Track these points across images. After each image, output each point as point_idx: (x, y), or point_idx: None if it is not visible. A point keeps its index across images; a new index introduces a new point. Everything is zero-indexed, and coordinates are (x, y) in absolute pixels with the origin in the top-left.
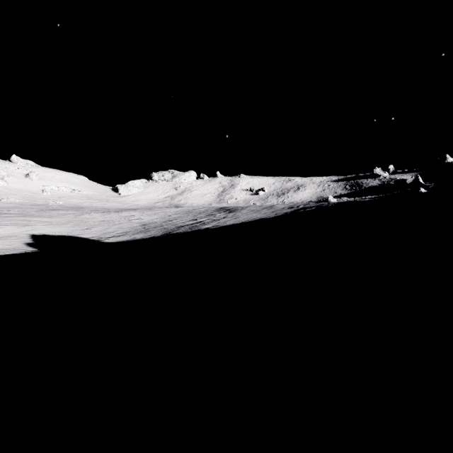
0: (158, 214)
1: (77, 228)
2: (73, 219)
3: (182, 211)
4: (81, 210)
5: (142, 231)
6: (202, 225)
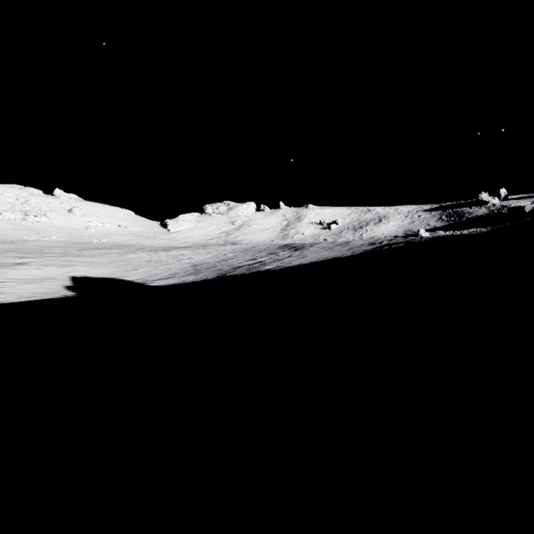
0: (211, 252)
1: (121, 269)
2: (117, 258)
3: (239, 249)
4: (126, 249)
5: (193, 273)
6: (262, 266)
